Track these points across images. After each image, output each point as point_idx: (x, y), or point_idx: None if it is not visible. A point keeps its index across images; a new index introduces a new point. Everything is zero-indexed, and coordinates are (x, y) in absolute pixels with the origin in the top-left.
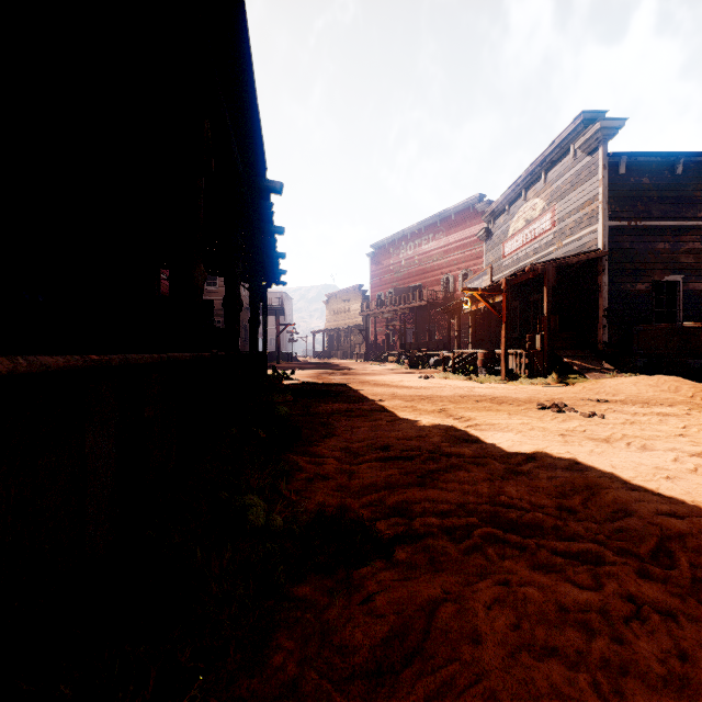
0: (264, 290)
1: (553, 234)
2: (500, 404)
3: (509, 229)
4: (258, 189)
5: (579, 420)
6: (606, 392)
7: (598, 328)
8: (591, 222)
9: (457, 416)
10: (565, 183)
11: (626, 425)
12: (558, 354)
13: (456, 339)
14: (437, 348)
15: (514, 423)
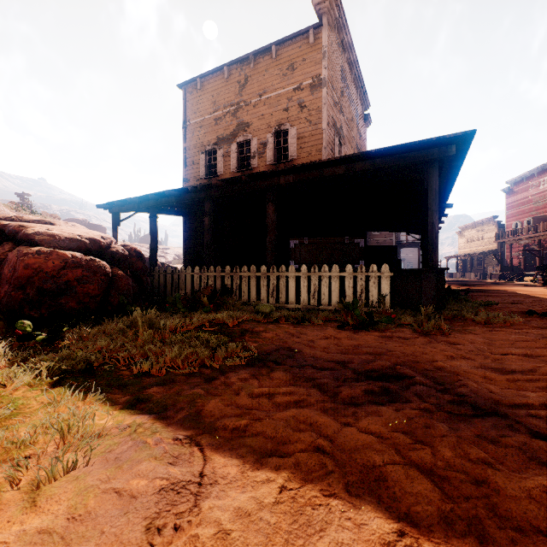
0: None
1: None
2: None
3: None
4: (442, 208)
5: None
6: None
7: None
8: None
9: None
10: None
11: None
12: None
13: None
14: None
15: None
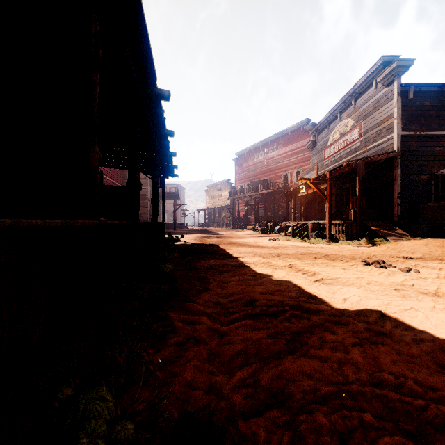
0: (163, 180)
1: (360, 142)
2: (333, 260)
3: (328, 140)
4: (150, 95)
5: (401, 275)
6: (405, 250)
7: (394, 206)
8: (389, 132)
9: (304, 270)
10: (369, 107)
11: (442, 279)
12: (367, 224)
13: (292, 214)
14: (279, 220)
15: (351, 278)
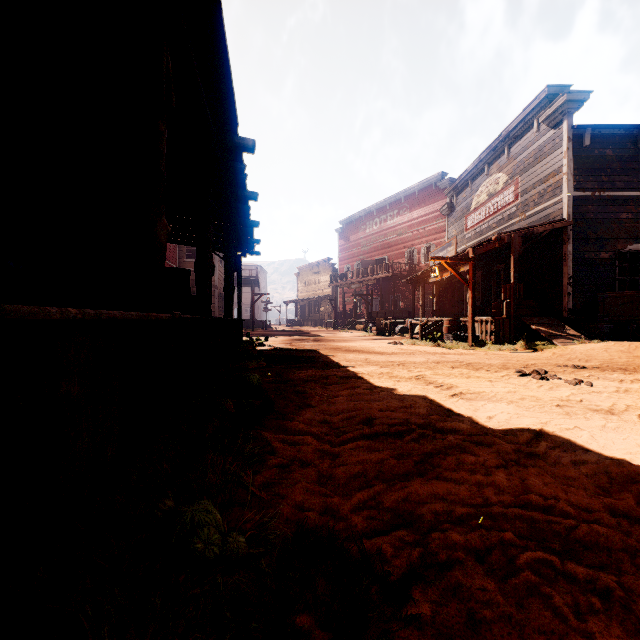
0: (239, 259)
1: (516, 206)
2: (477, 370)
3: (472, 203)
4: (229, 146)
5: (568, 388)
6: (577, 358)
7: (562, 296)
8: (556, 193)
9: (437, 383)
10: (528, 157)
11: (622, 393)
12: (525, 321)
13: (421, 308)
14: (402, 316)
15: (501, 392)
